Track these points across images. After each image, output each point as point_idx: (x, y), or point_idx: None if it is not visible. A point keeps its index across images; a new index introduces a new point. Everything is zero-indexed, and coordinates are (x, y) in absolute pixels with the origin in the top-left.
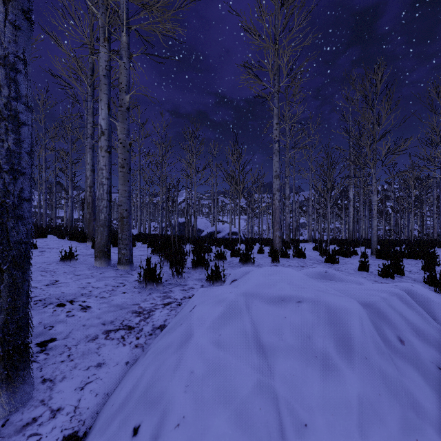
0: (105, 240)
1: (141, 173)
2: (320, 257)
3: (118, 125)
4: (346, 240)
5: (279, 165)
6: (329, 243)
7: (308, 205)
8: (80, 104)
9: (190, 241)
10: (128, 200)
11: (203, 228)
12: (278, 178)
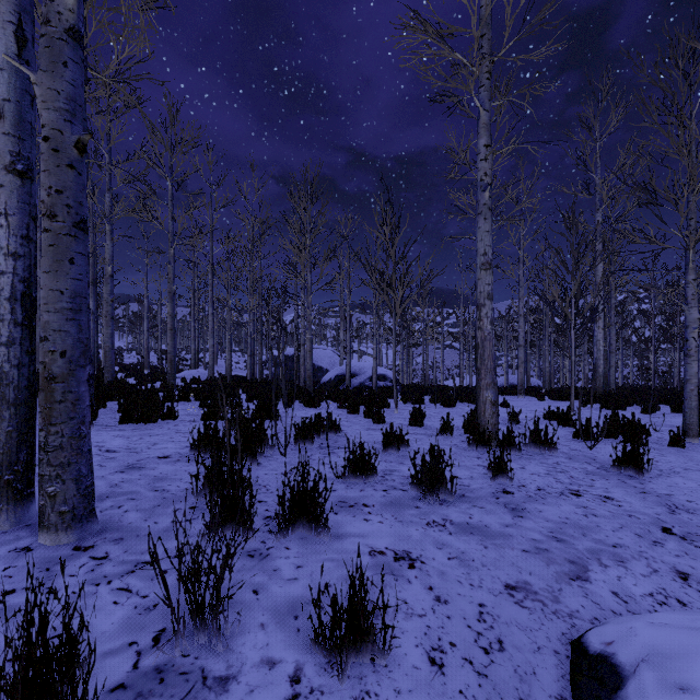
0: (6, 445)
1: (215, 271)
2: (580, 446)
3: (35, 82)
4: (594, 393)
5: (491, 241)
6: (559, 398)
7: (506, 327)
8: (95, 140)
9: (299, 398)
10: (71, 321)
11: (327, 365)
12: (490, 268)
